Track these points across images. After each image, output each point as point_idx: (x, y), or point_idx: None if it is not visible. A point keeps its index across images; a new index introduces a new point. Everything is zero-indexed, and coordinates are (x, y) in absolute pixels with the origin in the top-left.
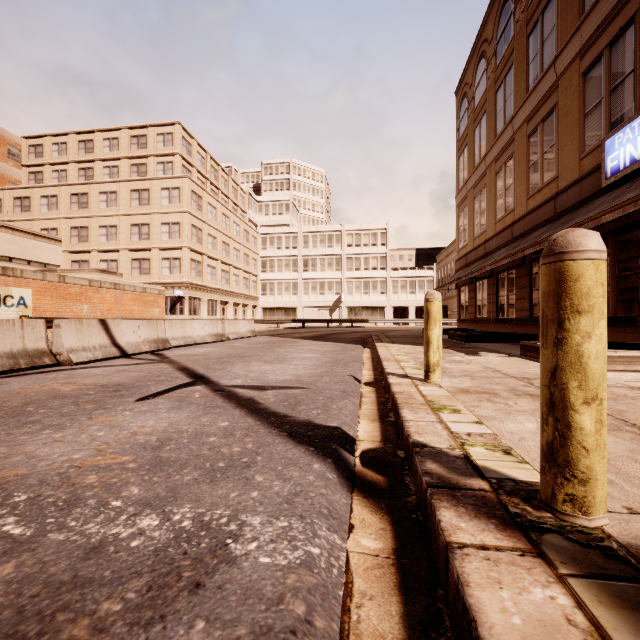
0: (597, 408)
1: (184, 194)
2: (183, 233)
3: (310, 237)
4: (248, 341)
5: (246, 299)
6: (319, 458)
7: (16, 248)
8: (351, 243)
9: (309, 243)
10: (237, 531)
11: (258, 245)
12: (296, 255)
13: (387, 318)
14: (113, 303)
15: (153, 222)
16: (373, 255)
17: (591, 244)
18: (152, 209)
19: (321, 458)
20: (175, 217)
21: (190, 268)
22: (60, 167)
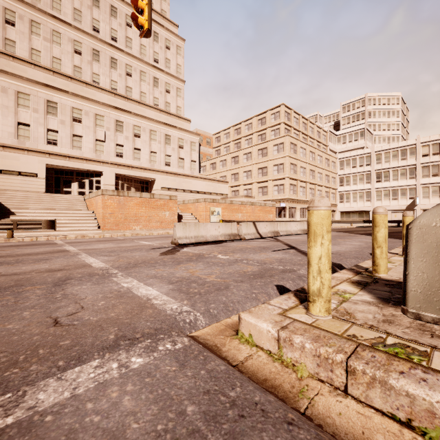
0: (380, 249)
1: (286, 146)
2: (285, 169)
3: (382, 154)
4: None
5: None
6: None
7: (212, 188)
8: (427, 153)
9: (381, 159)
10: (298, 270)
11: (336, 167)
12: (369, 170)
13: None
14: (251, 212)
15: (269, 165)
16: None
17: (379, 211)
18: (268, 158)
19: None
20: (281, 160)
21: (289, 189)
22: (227, 145)
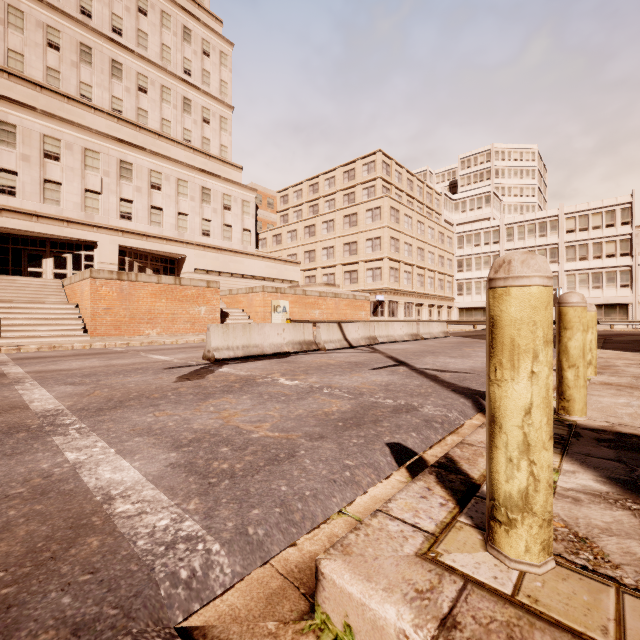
0: (575, 370)
1: (384, 211)
2: (383, 245)
3: (515, 228)
4: (440, 341)
5: (441, 300)
6: (465, 398)
7: (276, 272)
8: (573, 228)
9: (513, 235)
10: (421, 407)
11: (453, 245)
12: (497, 250)
13: (632, 318)
14: (334, 308)
15: (360, 239)
16: (608, 239)
17: (572, 300)
18: (359, 229)
19: (466, 398)
20: (377, 233)
21: (389, 275)
22: (298, 208)
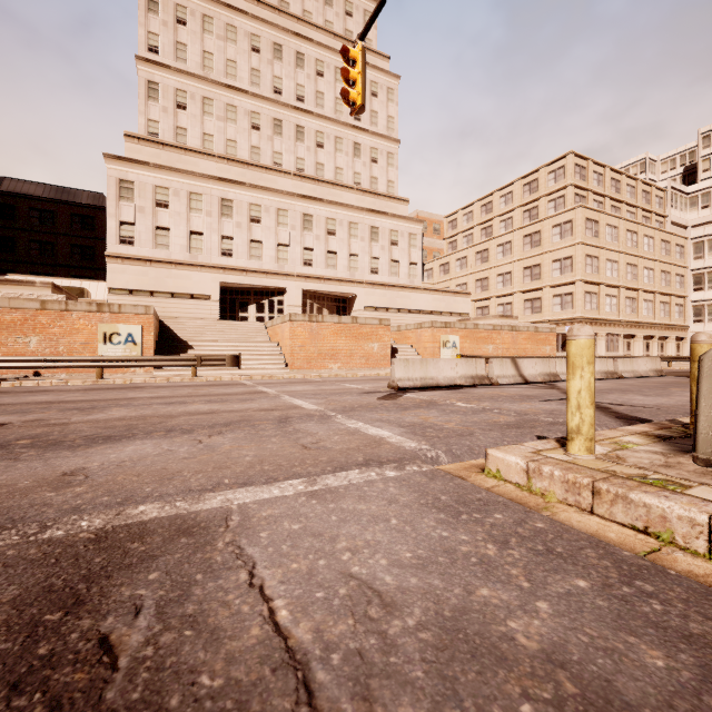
0: None
1: (576, 225)
2: (575, 266)
3: None
4: (645, 380)
5: (664, 330)
6: (623, 422)
7: (444, 305)
8: None
9: None
10: None
11: (686, 255)
12: None
13: None
14: (510, 343)
15: (544, 262)
16: None
17: (699, 339)
18: (543, 249)
19: (624, 422)
20: (566, 252)
21: (583, 302)
22: (468, 232)
